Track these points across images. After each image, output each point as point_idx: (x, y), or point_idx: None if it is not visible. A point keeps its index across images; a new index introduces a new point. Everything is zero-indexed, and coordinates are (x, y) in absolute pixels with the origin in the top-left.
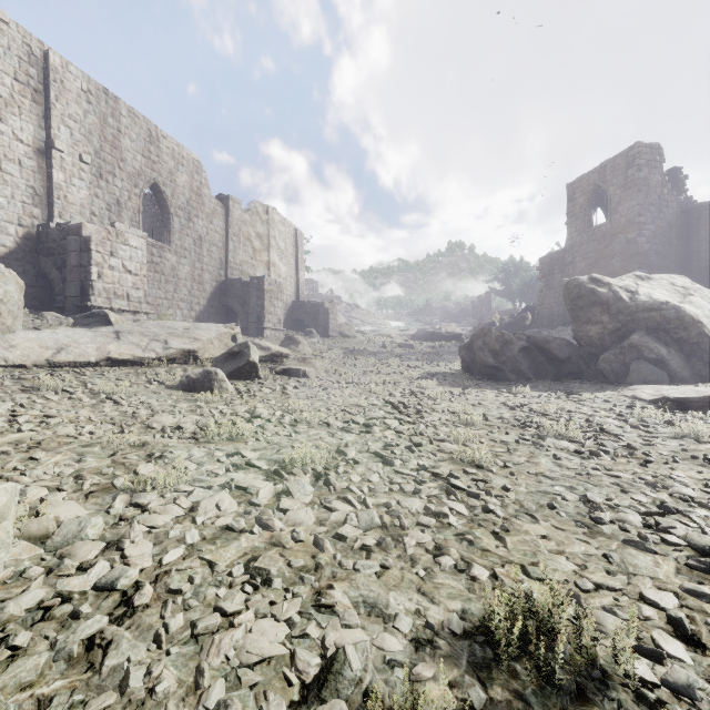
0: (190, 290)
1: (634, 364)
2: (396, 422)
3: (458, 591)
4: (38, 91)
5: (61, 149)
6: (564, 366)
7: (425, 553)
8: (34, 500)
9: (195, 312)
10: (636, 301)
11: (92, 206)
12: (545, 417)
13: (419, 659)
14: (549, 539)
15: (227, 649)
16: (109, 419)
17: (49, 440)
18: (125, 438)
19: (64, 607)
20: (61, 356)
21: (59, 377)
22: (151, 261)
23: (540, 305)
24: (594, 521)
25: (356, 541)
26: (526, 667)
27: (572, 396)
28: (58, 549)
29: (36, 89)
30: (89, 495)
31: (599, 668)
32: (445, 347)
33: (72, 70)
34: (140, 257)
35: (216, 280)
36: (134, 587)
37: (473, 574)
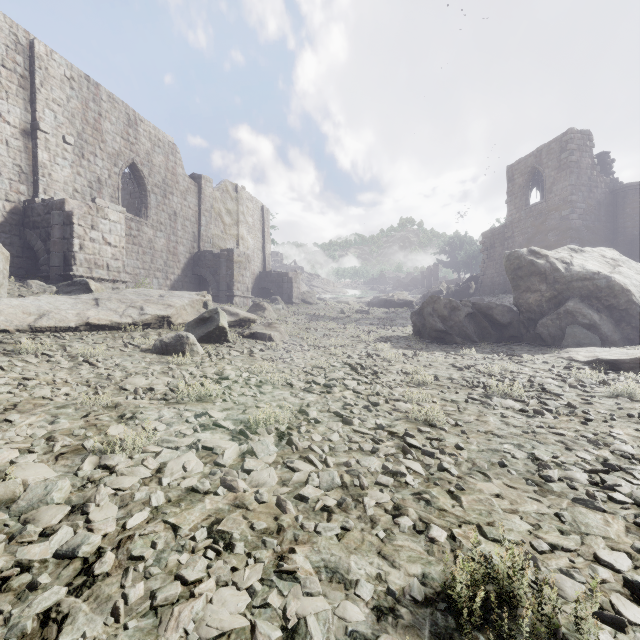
0: (165, 260)
1: (569, 328)
2: (354, 382)
3: (418, 554)
4: (24, 77)
5: (46, 130)
6: (505, 330)
7: (384, 513)
8: (5, 463)
9: (170, 281)
10: (571, 271)
11: (75, 184)
12: (490, 378)
13: (382, 630)
14: (502, 498)
15: (187, 622)
16: (84, 381)
17: (25, 402)
18: (99, 400)
19: (23, 577)
20: (42, 322)
21: (40, 341)
22: (129, 234)
23: (483, 275)
24: (543, 479)
25: (318, 502)
26: (490, 639)
27: (514, 358)
28: (22, 514)
29: (22, 75)
30: (59, 457)
31: (562, 637)
32: (397, 313)
33: (56, 58)
34: (119, 231)
35: (190, 251)
36: (96, 553)
37: (431, 535)
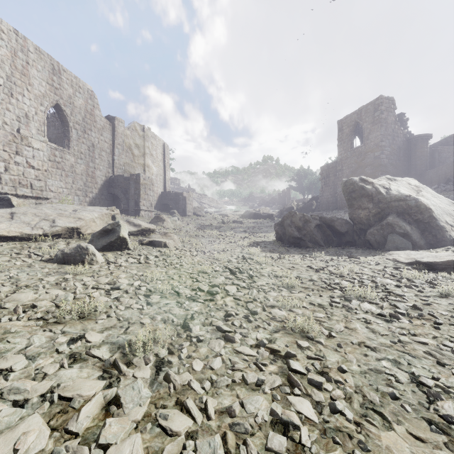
0: (85, 182)
1: (389, 236)
2: (234, 287)
3: None
4: None
5: None
6: (343, 237)
7: None
8: None
9: (89, 198)
10: (390, 194)
11: (4, 117)
12: (342, 279)
13: None
14: None
15: None
16: None
17: None
18: None
19: None
20: None
21: None
22: (54, 160)
23: (321, 196)
24: (443, 419)
25: None
26: None
27: (354, 259)
28: None
29: None
30: None
31: None
32: (263, 223)
33: None
34: (41, 157)
35: (105, 175)
36: None
37: None
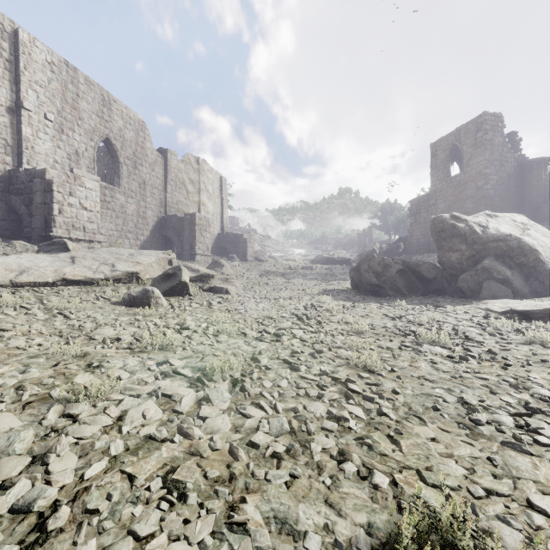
0: (136, 223)
1: (485, 283)
2: (301, 331)
3: (363, 501)
4: (9, 61)
5: (29, 108)
6: (431, 284)
7: (330, 459)
8: None
9: (140, 241)
10: (487, 233)
11: (55, 156)
12: (420, 326)
13: None
14: (438, 442)
15: None
16: (57, 332)
17: None
18: (69, 350)
19: None
20: (23, 277)
21: (19, 295)
22: (104, 200)
23: (410, 237)
24: (473, 423)
25: (268, 449)
26: None
27: (439, 308)
28: None
29: (7, 59)
30: (26, 405)
31: None
32: (337, 269)
33: (38, 45)
34: (94, 197)
35: (157, 215)
36: (52, 507)
37: (375, 482)
